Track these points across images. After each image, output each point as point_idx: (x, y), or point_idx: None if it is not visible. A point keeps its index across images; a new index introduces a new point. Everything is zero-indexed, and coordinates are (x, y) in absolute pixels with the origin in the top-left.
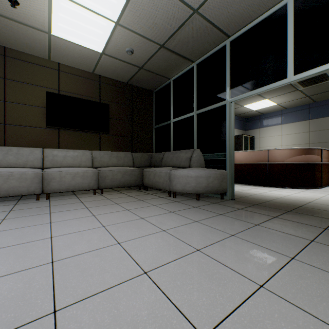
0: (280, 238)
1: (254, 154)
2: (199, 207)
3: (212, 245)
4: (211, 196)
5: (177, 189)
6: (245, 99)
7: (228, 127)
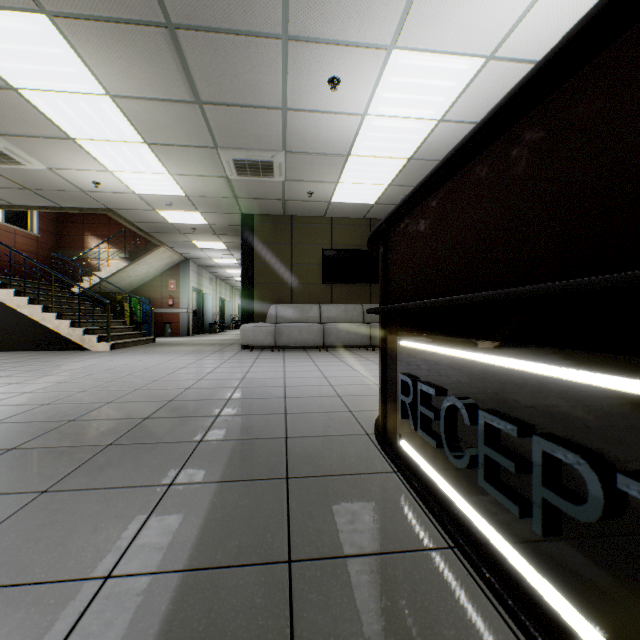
0: None
1: None
2: None
3: None
4: None
5: None
6: None
7: None
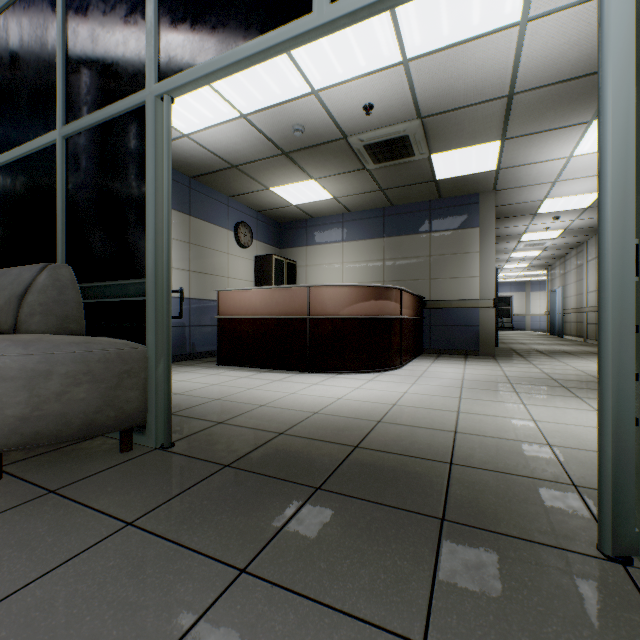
0: None
1: (283, 296)
2: None
3: None
4: (101, 438)
5: None
6: (270, 169)
7: (152, 185)
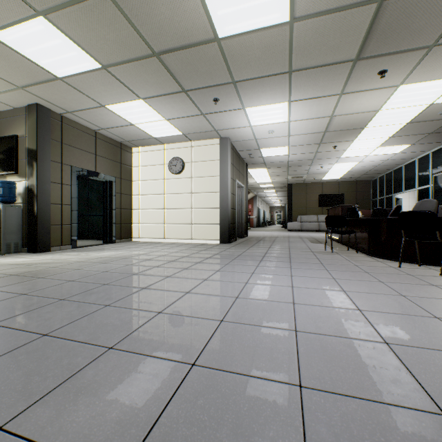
0: None
1: None
2: None
3: None
4: None
5: None
6: None
7: (392, 205)
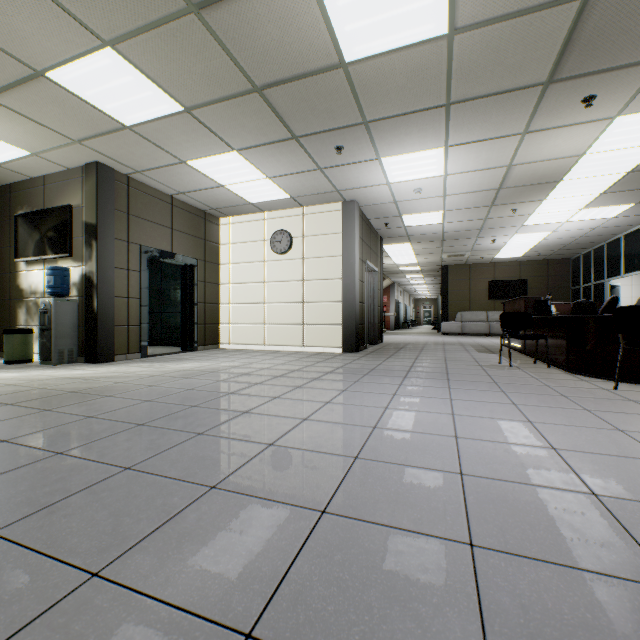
0: None
1: None
2: None
3: None
4: None
5: None
6: None
7: (604, 296)
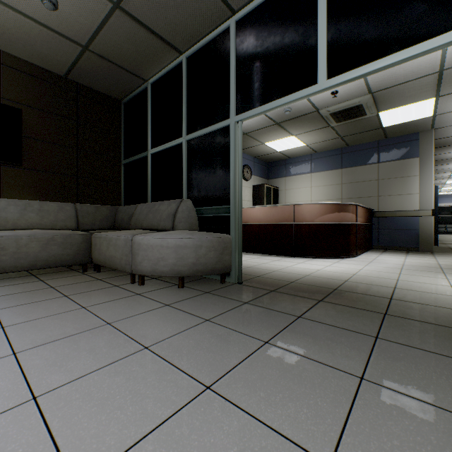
0: (305, 380)
1: (277, 211)
2: (173, 306)
3: (137, 447)
4: (208, 278)
5: (143, 270)
6: (266, 133)
7: (233, 162)
